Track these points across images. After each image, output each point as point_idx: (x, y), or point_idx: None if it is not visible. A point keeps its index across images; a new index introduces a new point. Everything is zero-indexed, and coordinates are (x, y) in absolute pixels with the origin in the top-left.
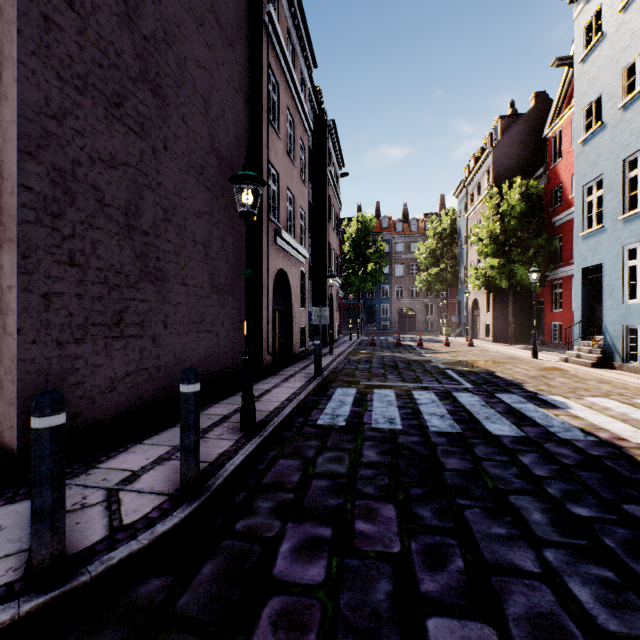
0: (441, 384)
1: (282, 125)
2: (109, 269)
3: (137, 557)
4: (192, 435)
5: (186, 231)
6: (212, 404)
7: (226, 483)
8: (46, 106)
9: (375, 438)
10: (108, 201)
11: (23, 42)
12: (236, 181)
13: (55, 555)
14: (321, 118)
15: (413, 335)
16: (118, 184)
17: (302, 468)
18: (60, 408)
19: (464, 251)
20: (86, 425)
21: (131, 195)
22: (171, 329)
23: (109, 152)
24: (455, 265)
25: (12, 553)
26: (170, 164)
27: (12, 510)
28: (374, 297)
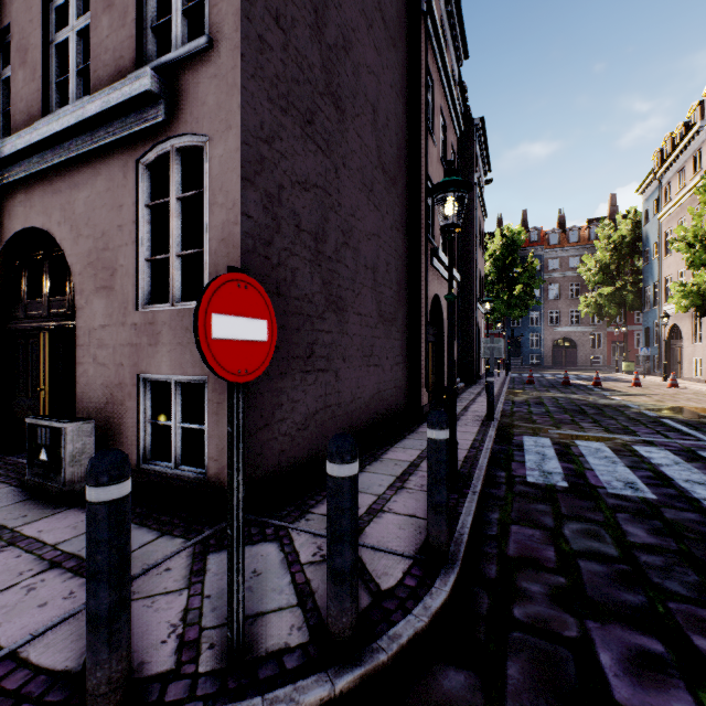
0: (670, 438)
1: (436, 129)
2: (303, 298)
3: (420, 637)
4: (443, 491)
5: (359, 255)
6: (388, 447)
7: (465, 550)
8: (260, 130)
9: (626, 509)
10: (303, 226)
11: (245, 66)
12: (439, 190)
13: (353, 624)
14: (467, 118)
15: (576, 372)
16: (310, 207)
17: (550, 541)
18: (356, 454)
19: (654, 263)
20: (287, 464)
21: (319, 218)
22: (348, 363)
23: (303, 174)
24: (638, 282)
25: (284, 606)
26: (347, 182)
27: (256, 552)
28: (520, 325)
